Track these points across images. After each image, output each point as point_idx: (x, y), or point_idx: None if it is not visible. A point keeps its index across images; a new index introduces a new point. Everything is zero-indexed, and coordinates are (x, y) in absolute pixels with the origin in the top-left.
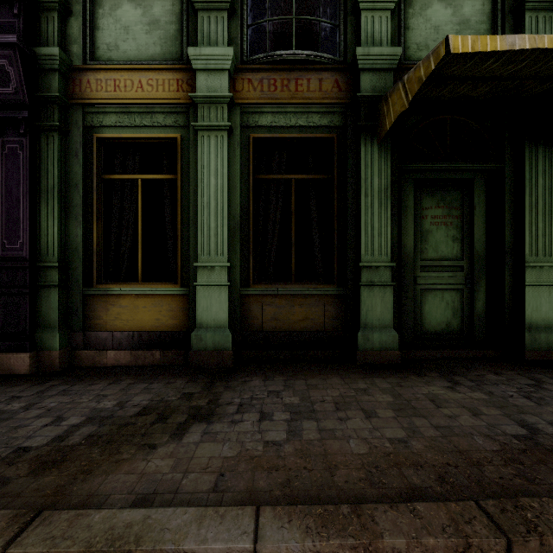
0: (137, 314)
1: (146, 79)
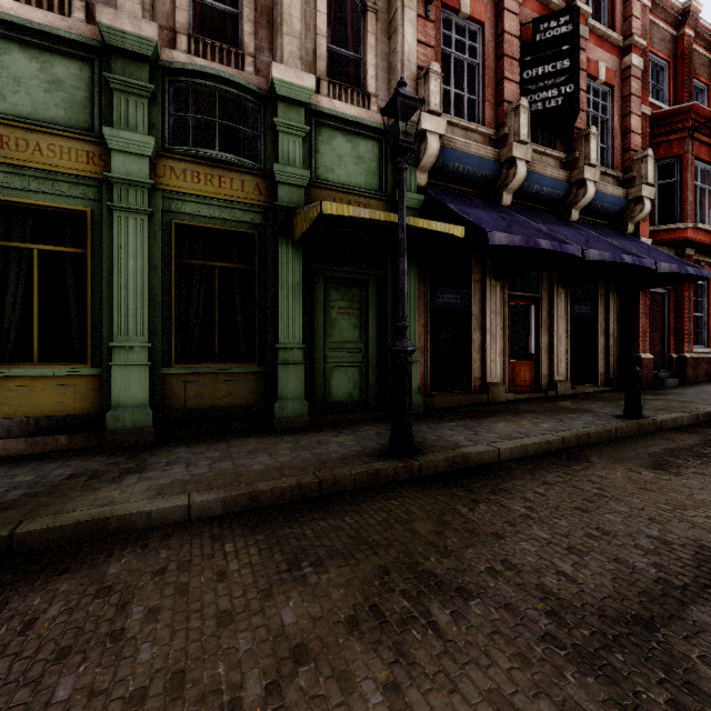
0: (33, 397)
1: (46, 143)
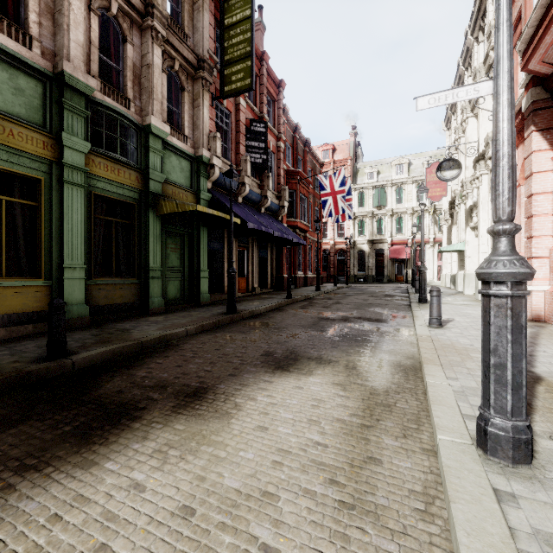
0: (6, 301)
1: (17, 130)
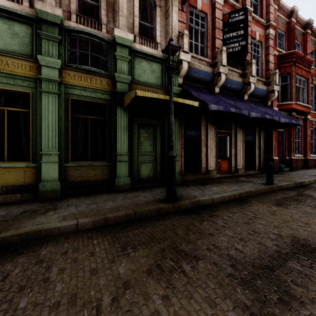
0: (5, 177)
1: (11, 61)
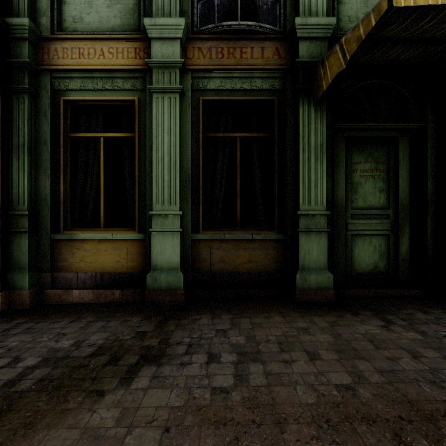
0: (100, 256)
1: (107, 47)
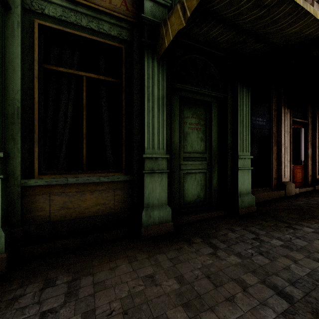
0: None
1: None
